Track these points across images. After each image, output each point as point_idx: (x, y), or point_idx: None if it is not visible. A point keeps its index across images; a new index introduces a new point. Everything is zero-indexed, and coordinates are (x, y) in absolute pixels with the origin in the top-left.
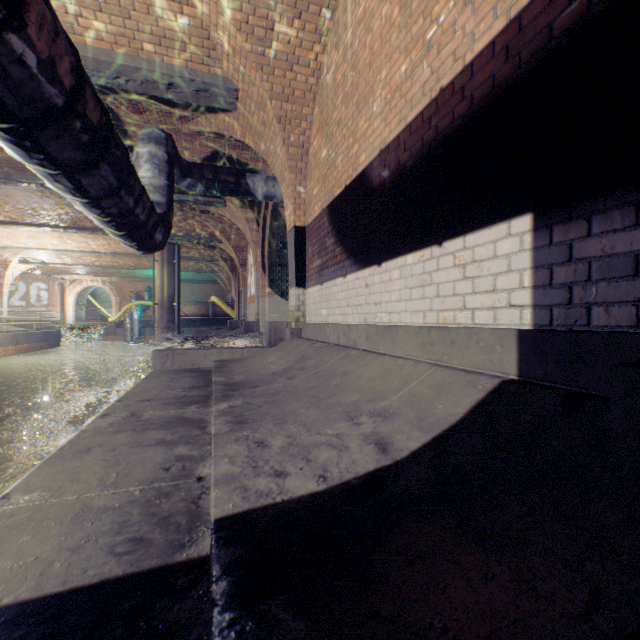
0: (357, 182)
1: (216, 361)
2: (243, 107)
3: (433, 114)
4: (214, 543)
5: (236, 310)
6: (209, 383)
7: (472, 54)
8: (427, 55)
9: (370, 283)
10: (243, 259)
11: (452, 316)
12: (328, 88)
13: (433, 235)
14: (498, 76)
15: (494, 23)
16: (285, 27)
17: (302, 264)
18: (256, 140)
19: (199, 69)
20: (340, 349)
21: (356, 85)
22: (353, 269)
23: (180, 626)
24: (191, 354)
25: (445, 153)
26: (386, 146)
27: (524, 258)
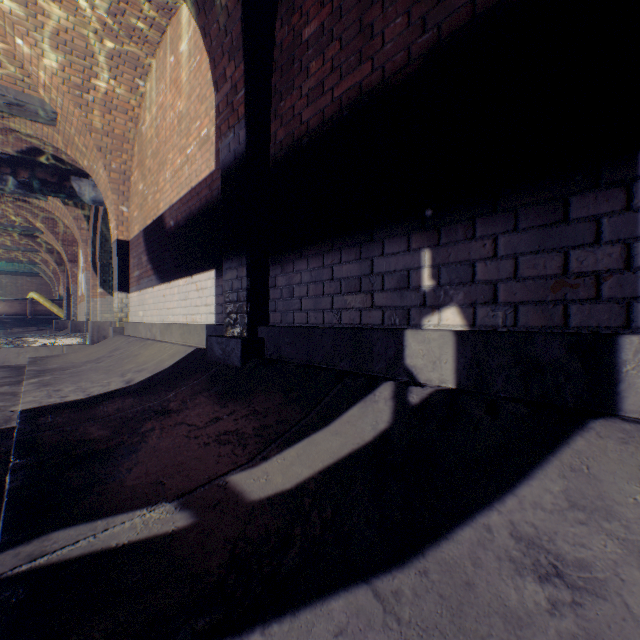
0: (159, 221)
1: (32, 358)
2: (64, 127)
3: (190, 200)
4: (21, 413)
5: (65, 309)
6: (23, 374)
7: (201, 178)
8: (188, 163)
9: (166, 294)
10: (73, 254)
11: (196, 318)
12: (144, 137)
13: (190, 270)
14: (208, 197)
15: (207, 169)
16: (102, 82)
17: (126, 272)
18: (79, 155)
19: (12, 87)
20: (143, 341)
21: (159, 151)
22: (157, 283)
23: (3, 436)
24: (2, 352)
25: (194, 225)
26: (173, 205)
27: (214, 290)
